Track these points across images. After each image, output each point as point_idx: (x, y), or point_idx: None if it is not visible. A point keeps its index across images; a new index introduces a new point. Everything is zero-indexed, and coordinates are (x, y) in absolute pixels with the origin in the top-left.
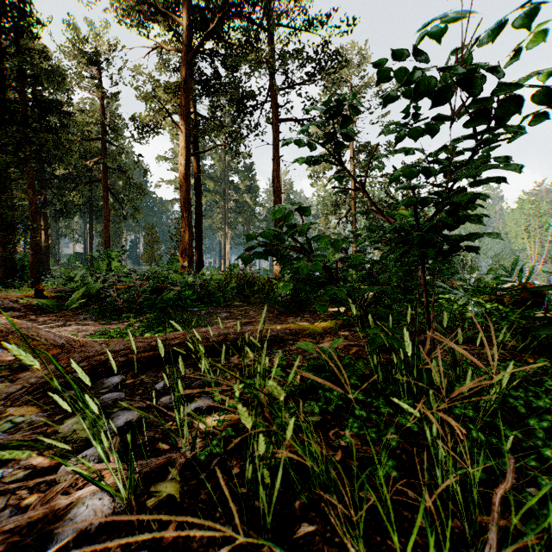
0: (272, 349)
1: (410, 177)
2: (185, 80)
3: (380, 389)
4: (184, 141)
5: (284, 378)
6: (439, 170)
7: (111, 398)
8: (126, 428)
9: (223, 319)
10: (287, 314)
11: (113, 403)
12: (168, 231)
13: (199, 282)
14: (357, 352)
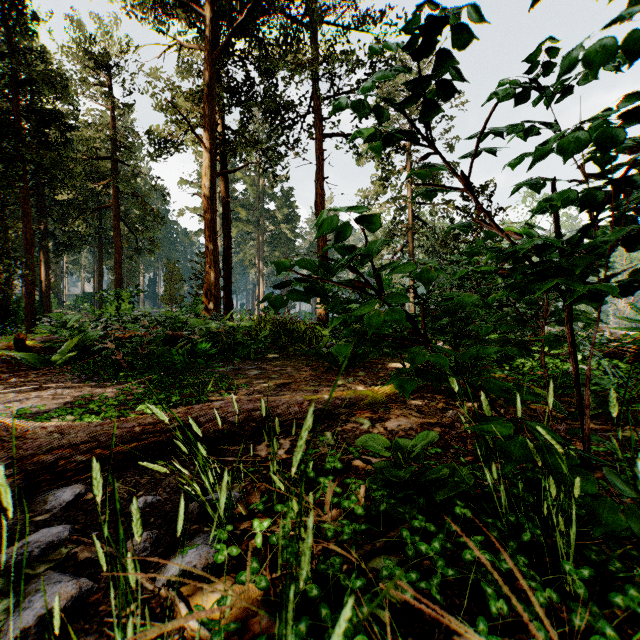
0: (319, 435)
1: (570, 153)
2: (210, 85)
3: (505, 523)
4: (209, 158)
5: (340, 502)
6: (588, 157)
7: (41, 541)
8: (40, 627)
9: (252, 379)
10: (335, 371)
11: (43, 551)
12: (192, 267)
13: (224, 329)
14: (441, 436)
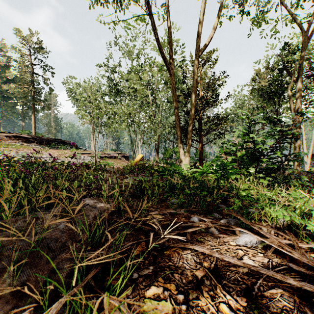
0: None
1: None
2: None
3: None
4: None
5: None
6: None
7: None
8: None
9: None
10: None
11: None
12: None
13: None
14: None
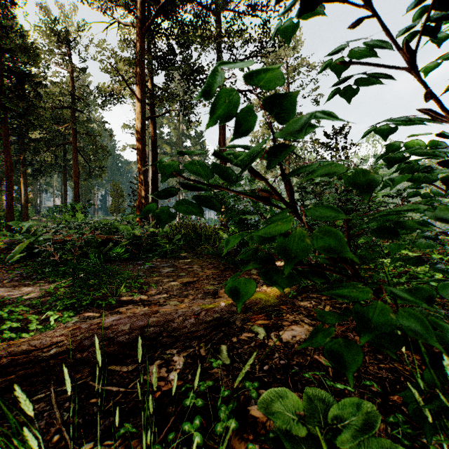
0: (212, 359)
1: None
2: (141, 53)
3: None
4: (140, 106)
5: None
6: None
7: None
8: None
9: (164, 277)
10: (233, 269)
11: None
12: (130, 187)
13: (146, 234)
14: None
